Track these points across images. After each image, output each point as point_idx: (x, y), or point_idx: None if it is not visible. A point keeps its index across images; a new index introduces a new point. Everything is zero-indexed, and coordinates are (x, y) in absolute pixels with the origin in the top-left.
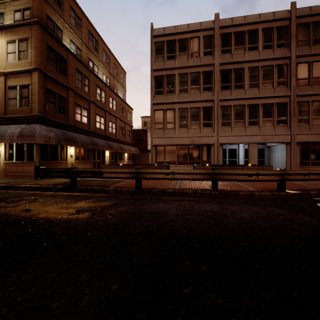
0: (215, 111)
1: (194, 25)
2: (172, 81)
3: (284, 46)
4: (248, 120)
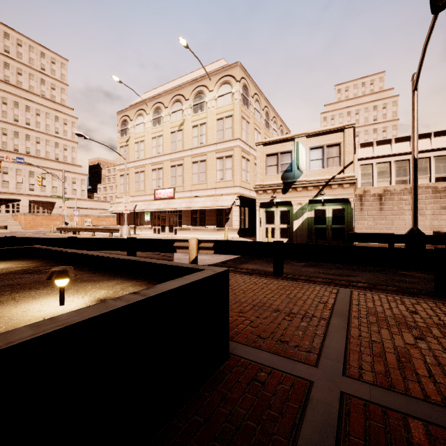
0: None
1: None
2: None
3: None
4: None
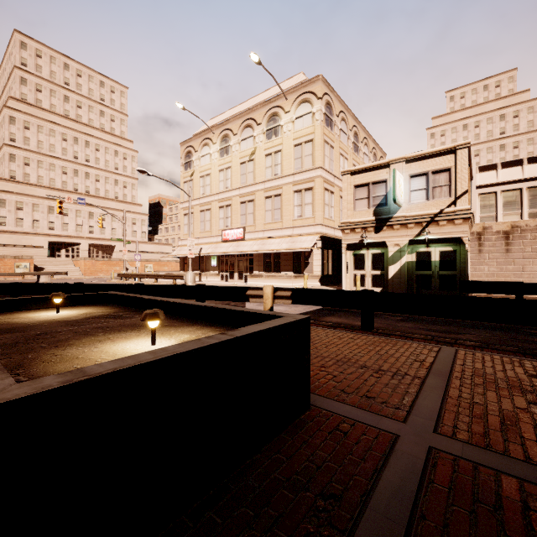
0: None
1: None
2: None
3: None
4: None
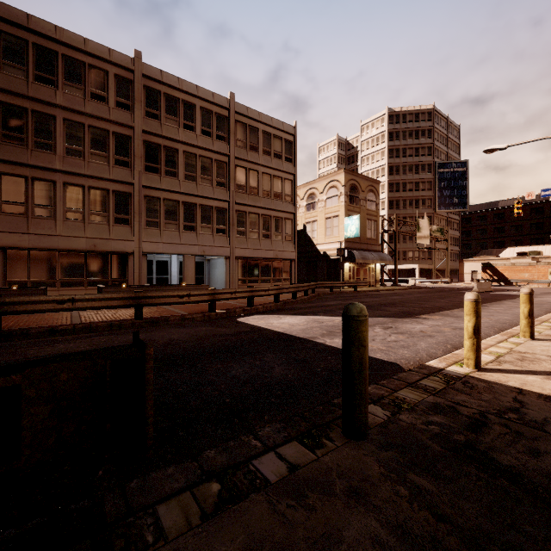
0: (135, 201)
1: (98, 47)
2: (49, 128)
3: (224, 140)
4: (183, 223)
